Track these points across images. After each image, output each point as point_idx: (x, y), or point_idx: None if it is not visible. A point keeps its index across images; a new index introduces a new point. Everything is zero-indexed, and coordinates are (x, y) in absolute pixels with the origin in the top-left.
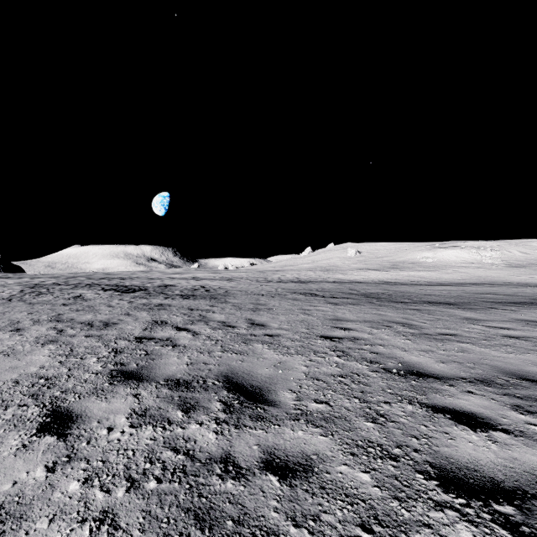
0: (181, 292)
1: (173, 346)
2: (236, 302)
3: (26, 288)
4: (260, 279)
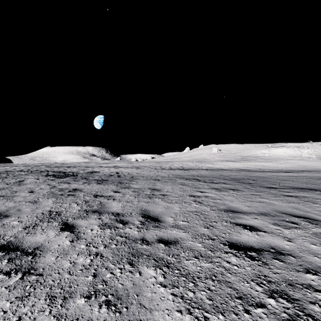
0: (99, 177)
1: (22, 275)
2: (136, 187)
3: None
4: (157, 167)
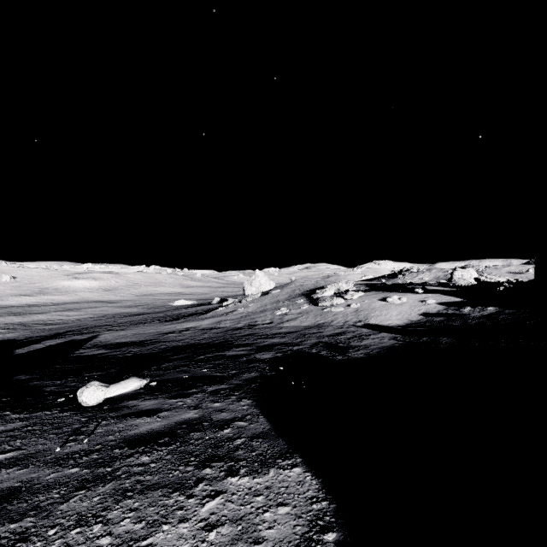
0: None
1: None
2: None
3: None
4: None
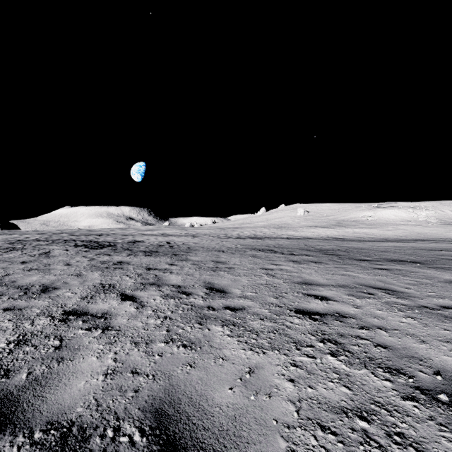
0: (146, 248)
1: (102, 330)
2: (196, 260)
3: (6, 244)
4: (221, 236)
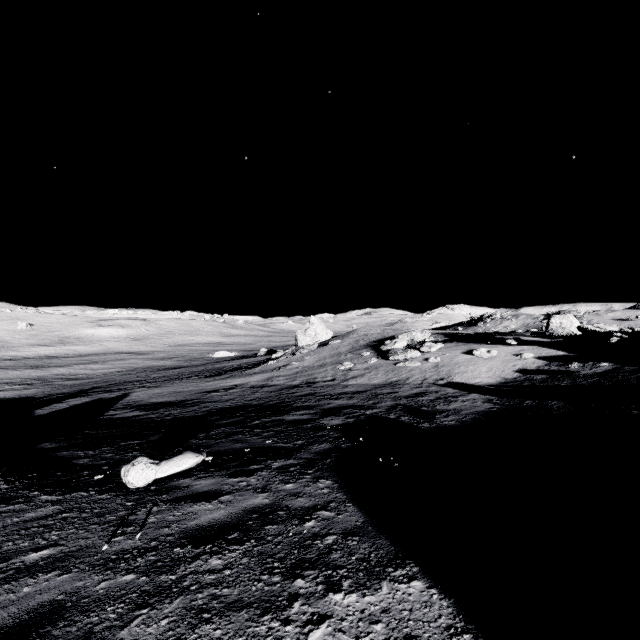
0: None
1: None
2: None
3: None
4: None
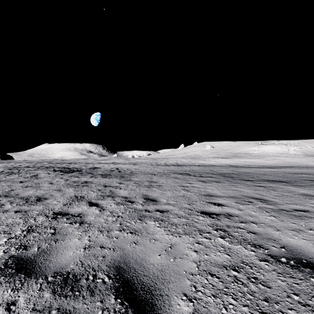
0: (102, 172)
1: (80, 224)
2: (137, 180)
3: (6, 169)
4: (153, 164)
